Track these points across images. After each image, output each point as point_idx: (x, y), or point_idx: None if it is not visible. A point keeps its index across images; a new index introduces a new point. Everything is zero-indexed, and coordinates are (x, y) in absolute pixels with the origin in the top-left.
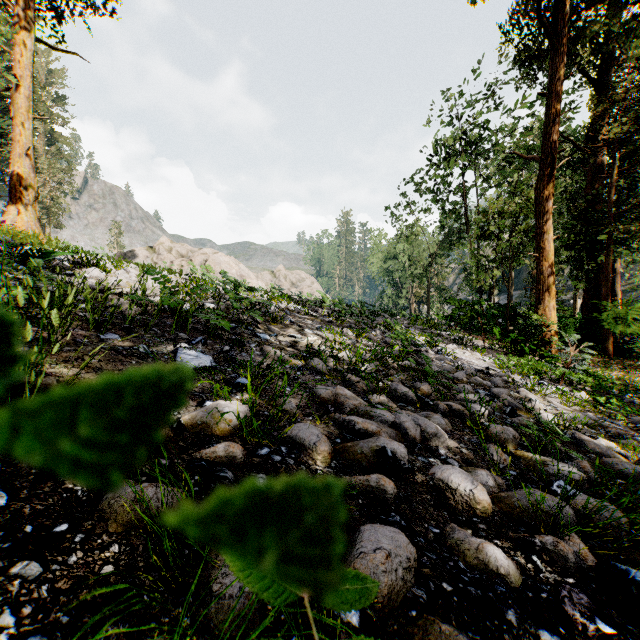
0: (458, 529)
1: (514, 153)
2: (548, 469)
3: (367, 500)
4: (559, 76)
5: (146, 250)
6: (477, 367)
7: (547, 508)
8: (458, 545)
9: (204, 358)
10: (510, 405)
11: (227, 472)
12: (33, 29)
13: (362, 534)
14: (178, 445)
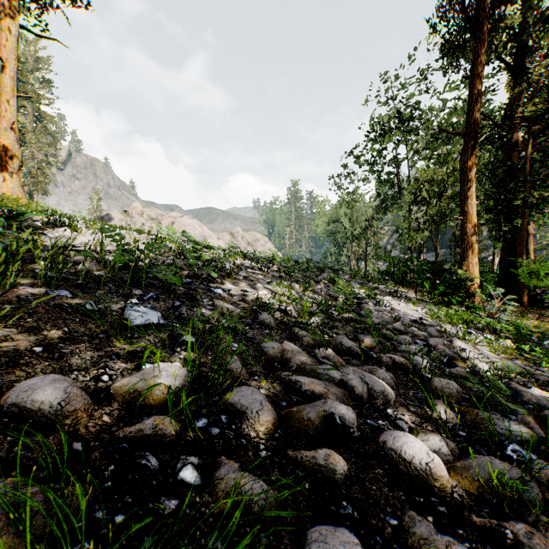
0: (419, 519)
1: (441, 129)
2: (496, 428)
3: (314, 483)
4: (481, 61)
5: (121, 214)
6: (412, 317)
7: (508, 481)
8: (421, 545)
9: (152, 315)
10: (446, 355)
11: (149, 459)
12: (17, 17)
13: (309, 548)
14: (101, 421)
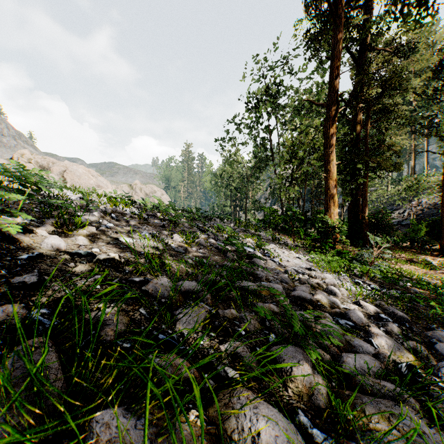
0: None
1: (309, 100)
2: None
3: None
4: (340, 45)
5: (4, 159)
6: (301, 269)
7: None
8: None
9: None
10: (390, 348)
11: None
12: None
13: None
14: None
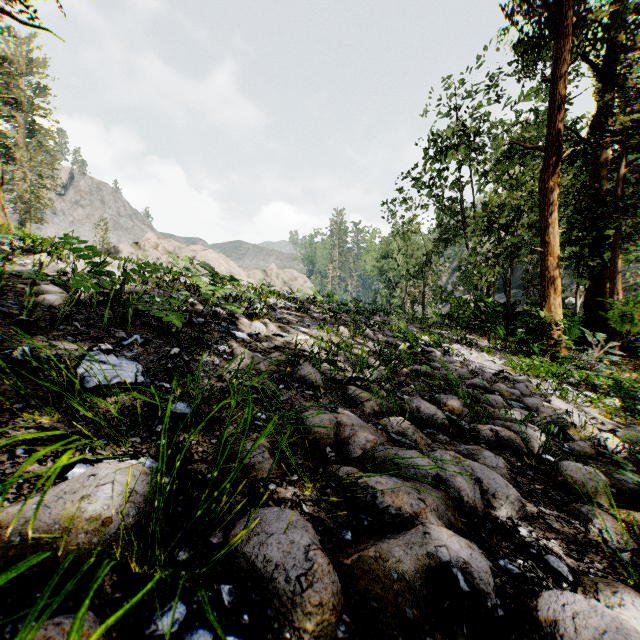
0: None
1: (517, 143)
2: None
3: None
4: (565, 60)
5: (131, 246)
6: (490, 370)
7: None
8: None
9: (126, 368)
10: (554, 422)
11: None
12: None
13: None
14: None
